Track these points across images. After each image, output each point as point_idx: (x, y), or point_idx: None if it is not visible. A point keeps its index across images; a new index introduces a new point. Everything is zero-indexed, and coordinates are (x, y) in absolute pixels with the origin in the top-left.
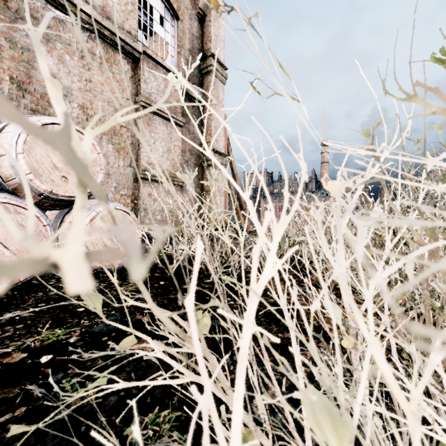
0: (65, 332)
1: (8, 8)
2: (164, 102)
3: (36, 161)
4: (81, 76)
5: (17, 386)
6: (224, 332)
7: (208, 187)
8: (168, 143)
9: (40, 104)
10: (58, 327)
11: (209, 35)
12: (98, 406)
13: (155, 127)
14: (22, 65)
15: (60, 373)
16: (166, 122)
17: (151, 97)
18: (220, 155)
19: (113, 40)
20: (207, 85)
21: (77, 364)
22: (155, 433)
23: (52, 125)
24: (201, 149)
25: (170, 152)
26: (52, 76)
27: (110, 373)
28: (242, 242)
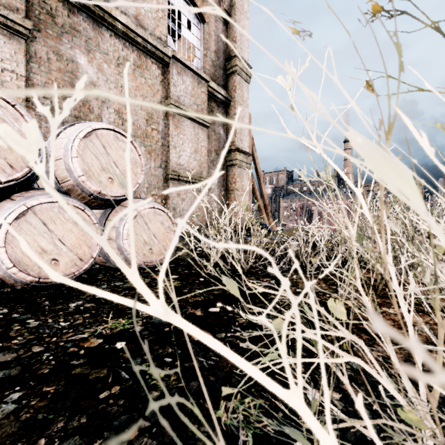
0: (128, 322)
1: (56, 24)
2: (192, 104)
3: (87, 164)
4: (117, 83)
5: (104, 367)
6: None
7: (232, 186)
8: (196, 144)
9: (82, 111)
10: (121, 317)
11: (234, 36)
12: (183, 390)
13: (183, 129)
14: (67, 76)
15: (138, 359)
16: (193, 124)
17: (180, 99)
18: (245, 155)
19: (145, 46)
20: (232, 85)
21: (150, 351)
22: (245, 417)
23: (100, 130)
24: (311, 147)
25: (197, 153)
26: (92, 84)
27: (183, 360)
28: (353, 236)
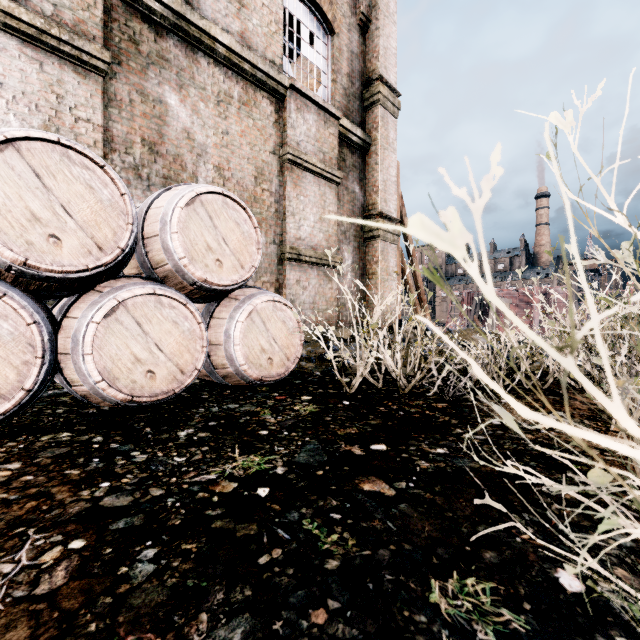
0: (264, 460)
1: (140, 53)
2: (316, 151)
3: (190, 241)
4: (217, 128)
5: (252, 522)
6: (485, 478)
7: (373, 268)
8: (321, 209)
9: (173, 168)
10: (252, 454)
11: (375, 50)
12: (371, 560)
13: (304, 188)
14: (154, 122)
15: (294, 512)
16: (318, 180)
17: (300, 146)
18: (391, 222)
19: (254, 75)
20: (372, 122)
21: (307, 503)
22: (474, 606)
23: (206, 195)
24: (607, 215)
25: (323, 222)
26: (185, 132)
27: (357, 518)
28: None
